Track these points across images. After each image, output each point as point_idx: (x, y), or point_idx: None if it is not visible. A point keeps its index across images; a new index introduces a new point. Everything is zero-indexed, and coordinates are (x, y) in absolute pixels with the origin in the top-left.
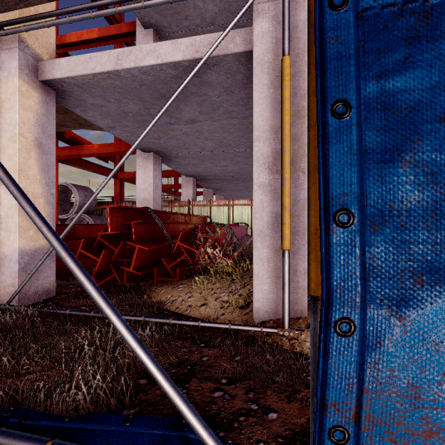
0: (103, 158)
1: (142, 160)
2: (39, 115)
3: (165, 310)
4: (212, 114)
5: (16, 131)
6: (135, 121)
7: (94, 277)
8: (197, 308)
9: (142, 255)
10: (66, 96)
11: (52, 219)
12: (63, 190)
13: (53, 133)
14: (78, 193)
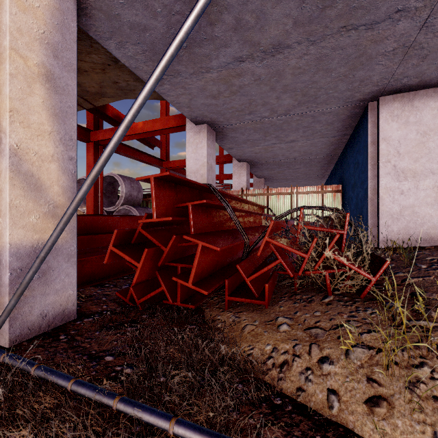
0: (148, 143)
1: (193, 135)
2: (49, 28)
3: (271, 390)
4: (315, 23)
5: (6, 43)
6: (189, 60)
7: (132, 290)
8: (361, 405)
9: (206, 259)
10: (93, 12)
11: (71, 198)
12: (110, 181)
13: (73, 63)
14: (124, 184)
